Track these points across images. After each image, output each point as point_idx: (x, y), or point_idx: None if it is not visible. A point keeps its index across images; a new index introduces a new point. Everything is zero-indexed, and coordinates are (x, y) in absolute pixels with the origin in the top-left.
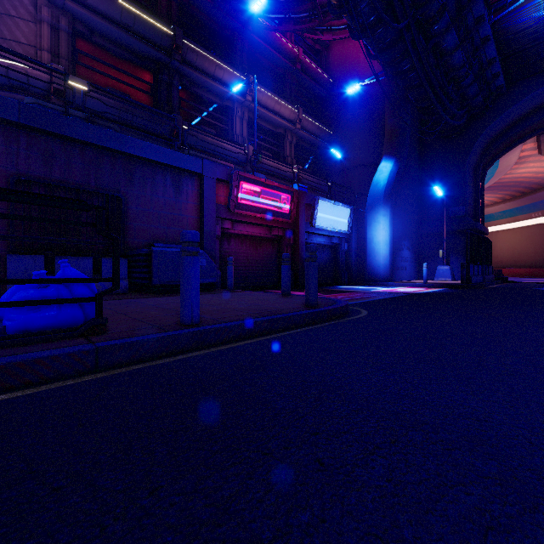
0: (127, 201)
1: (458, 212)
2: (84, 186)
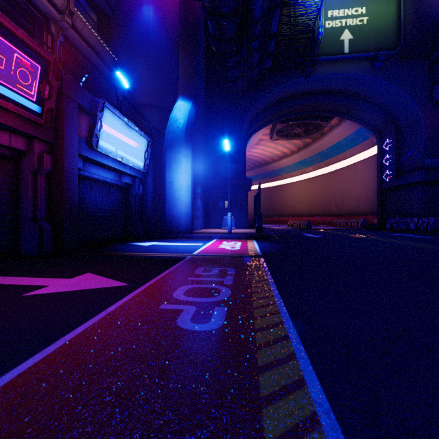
0: None
1: (237, 168)
2: None
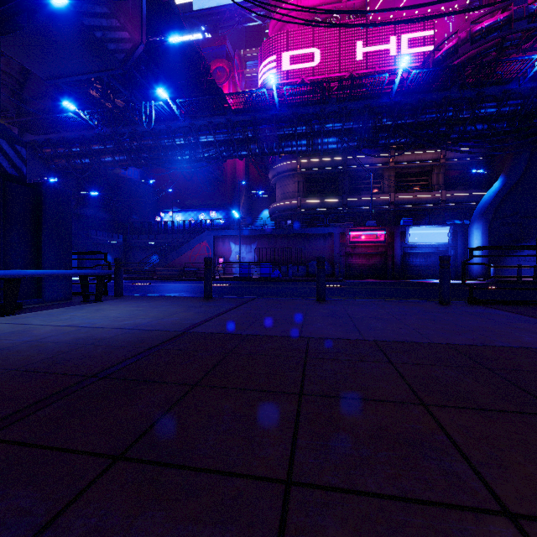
0: (307, 248)
1: None
2: (296, 246)
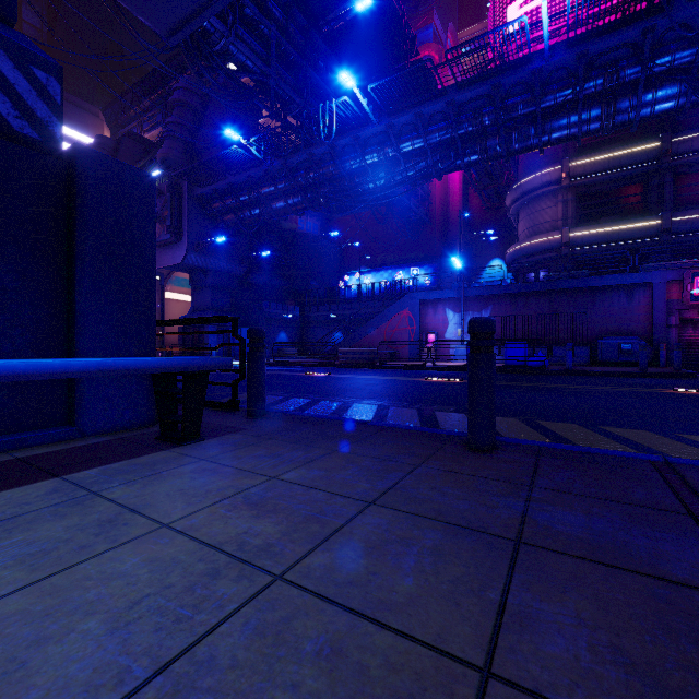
0: (591, 313)
1: None
2: (567, 310)
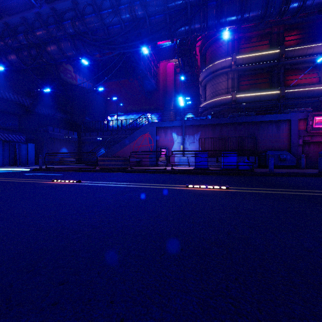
0: (257, 137)
1: None
2: (244, 135)
